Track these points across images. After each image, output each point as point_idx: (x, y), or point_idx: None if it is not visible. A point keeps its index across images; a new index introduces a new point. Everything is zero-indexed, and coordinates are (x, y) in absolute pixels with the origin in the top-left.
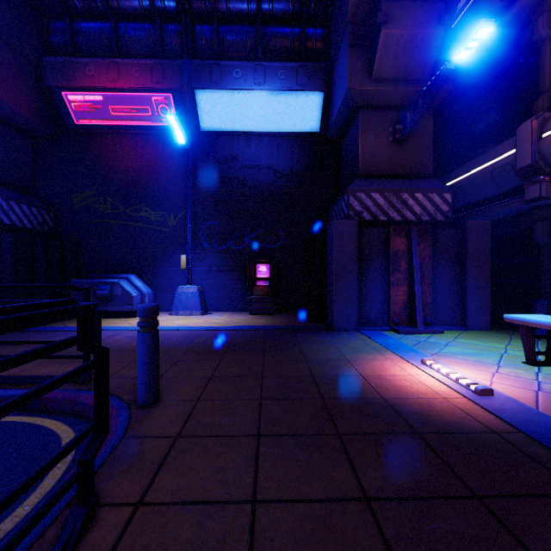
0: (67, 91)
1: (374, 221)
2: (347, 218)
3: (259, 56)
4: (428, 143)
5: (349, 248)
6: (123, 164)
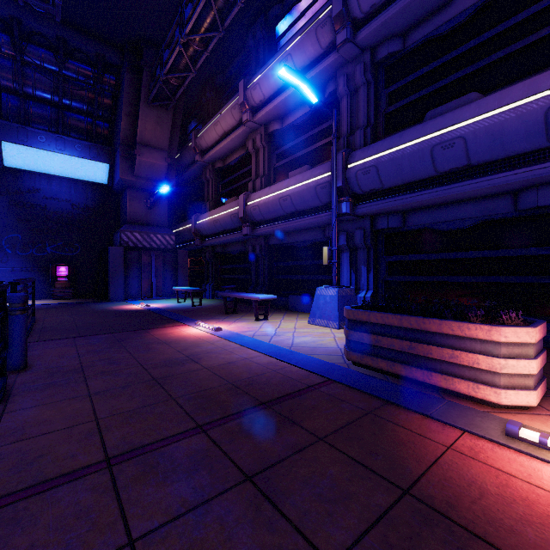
0: None
1: (136, 247)
2: (120, 244)
3: (60, 130)
4: (165, 210)
5: (120, 260)
6: None
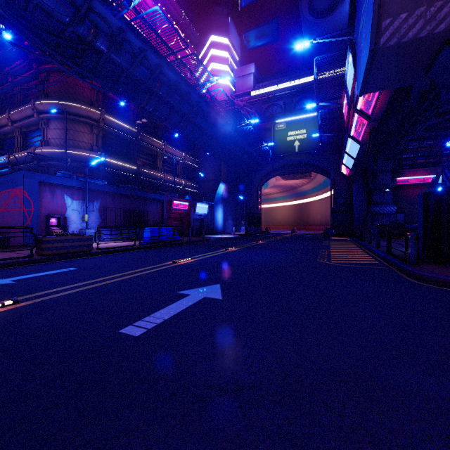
0: (398, 178)
1: None
2: None
3: None
4: None
5: None
6: (409, 194)
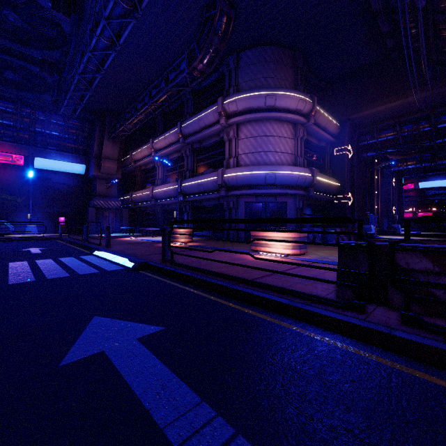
0: None
1: (101, 208)
2: (93, 206)
3: (62, 149)
4: (116, 189)
5: (94, 214)
6: None
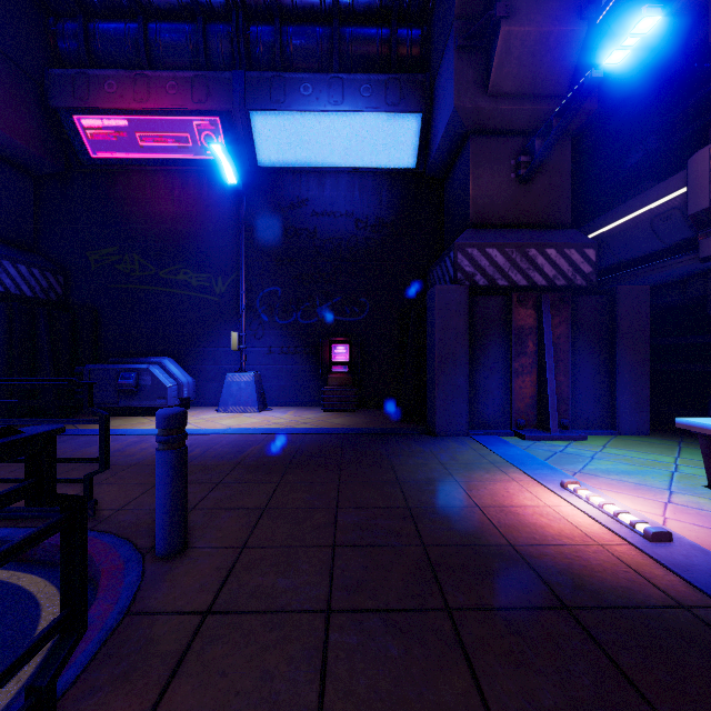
0: (80, 114)
1: (491, 287)
2: (454, 282)
3: (335, 66)
4: (563, 181)
5: (457, 323)
6: (155, 210)
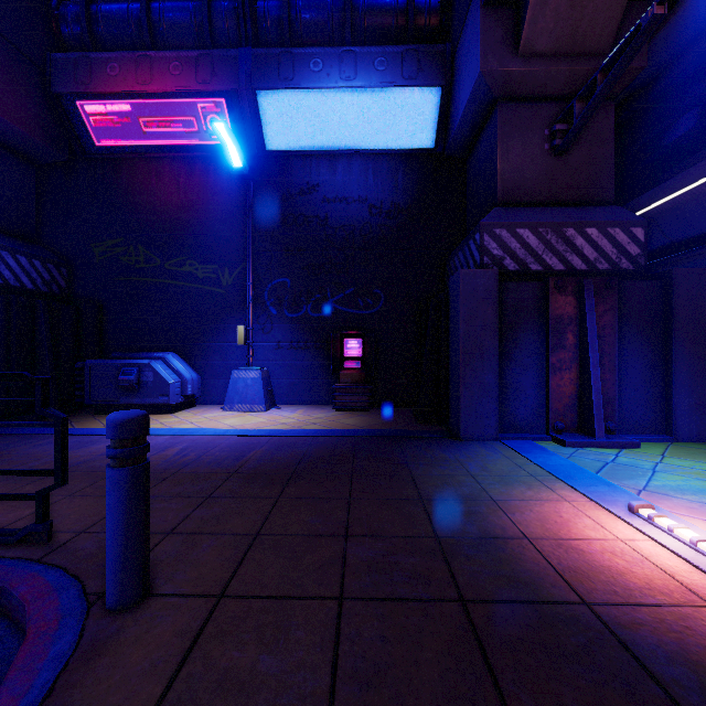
0: (83, 100)
1: (522, 272)
2: (480, 267)
3: (348, 39)
4: (605, 151)
5: (485, 312)
6: (160, 199)
